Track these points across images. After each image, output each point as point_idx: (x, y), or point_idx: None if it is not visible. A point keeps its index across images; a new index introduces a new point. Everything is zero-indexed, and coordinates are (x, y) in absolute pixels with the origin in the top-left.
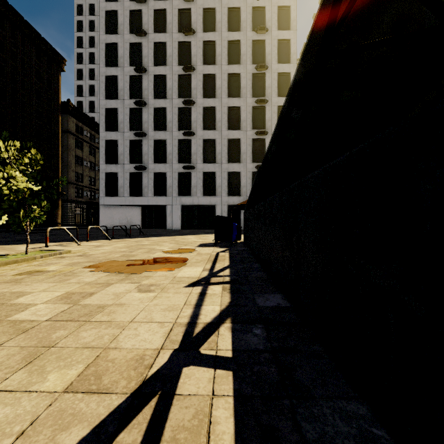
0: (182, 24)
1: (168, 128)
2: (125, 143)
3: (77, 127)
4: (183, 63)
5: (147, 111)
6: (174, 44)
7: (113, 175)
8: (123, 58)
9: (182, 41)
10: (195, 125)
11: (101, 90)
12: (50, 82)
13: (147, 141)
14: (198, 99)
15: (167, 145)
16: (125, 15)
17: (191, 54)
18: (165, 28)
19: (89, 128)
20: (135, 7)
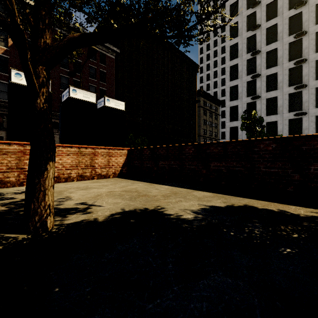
0: (291, 2)
1: (279, 87)
2: (243, 106)
3: (203, 102)
4: (293, 32)
5: (260, 80)
6: (284, 22)
7: (234, 128)
8: (242, 50)
9: (292, 15)
10: (307, 78)
11: (227, 76)
12: (192, 81)
13: (260, 101)
14: (309, 56)
15: (278, 100)
16: (243, 21)
17: (301, 21)
18: (275, 13)
19: (209, 101)
20: (250, 12)
